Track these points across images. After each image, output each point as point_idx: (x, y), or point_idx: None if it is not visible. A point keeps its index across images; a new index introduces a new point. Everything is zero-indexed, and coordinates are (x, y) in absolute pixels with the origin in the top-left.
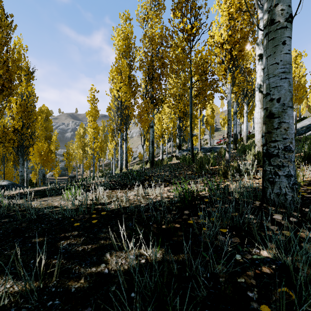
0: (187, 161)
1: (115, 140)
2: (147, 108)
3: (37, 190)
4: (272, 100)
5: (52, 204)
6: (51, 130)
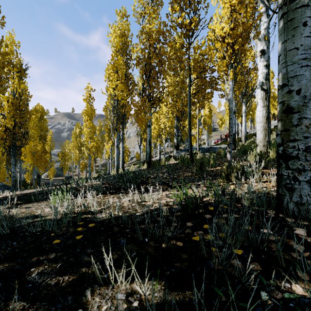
0: (186, 161)
1: (112, 140)
2: (144, 106)
3: (25, 193)
4: (290, 92)
5: (34, 213)
6: (46, 130)
